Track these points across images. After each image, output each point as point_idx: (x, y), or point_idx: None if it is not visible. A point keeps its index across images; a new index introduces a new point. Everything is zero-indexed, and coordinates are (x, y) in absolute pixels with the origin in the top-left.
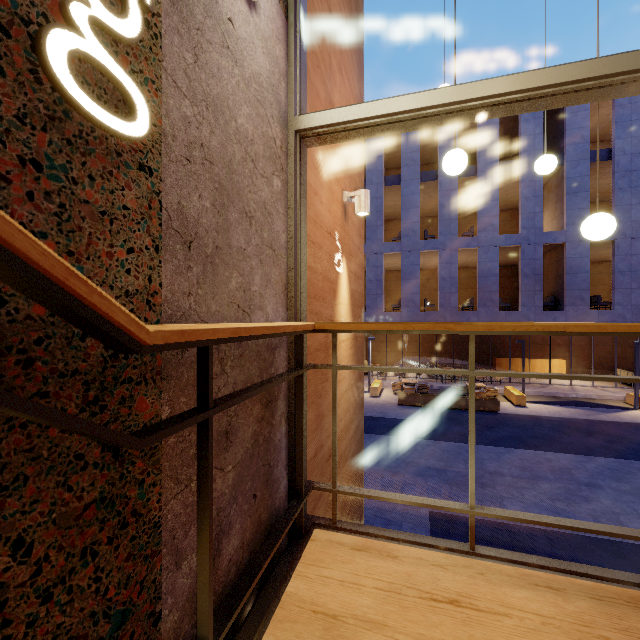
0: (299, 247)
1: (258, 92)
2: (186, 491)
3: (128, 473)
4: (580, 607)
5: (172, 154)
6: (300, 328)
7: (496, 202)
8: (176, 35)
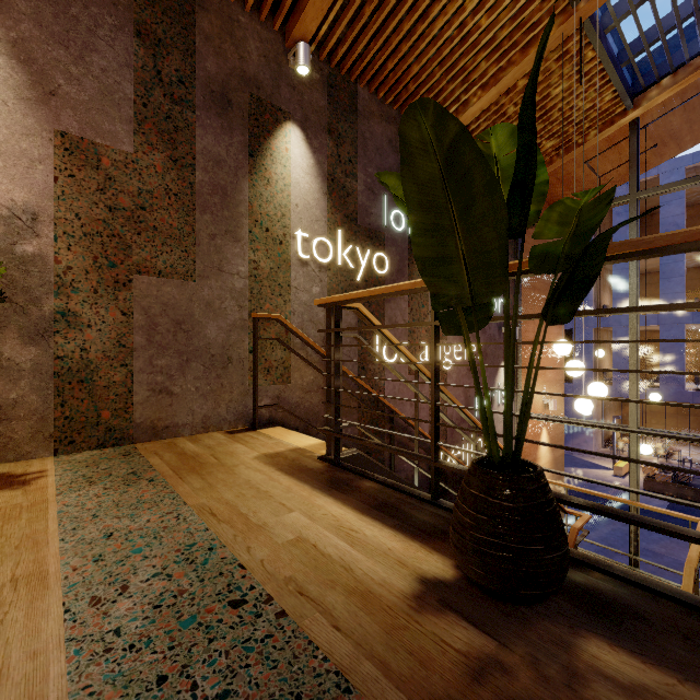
0: None
1: None
2: None
3: None
4: None
5: None
6: None
7: None
8: None
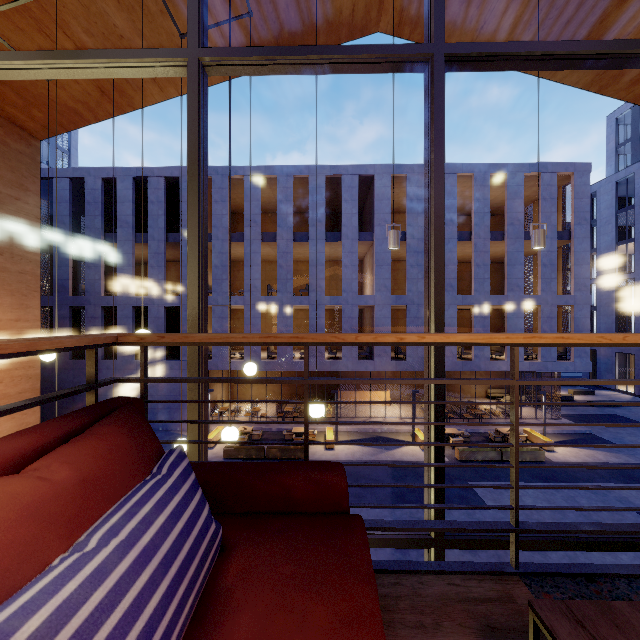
0: None
1: None
2: None
3: None
4: None
5: None
6: None
7: (323, 267)
8: None
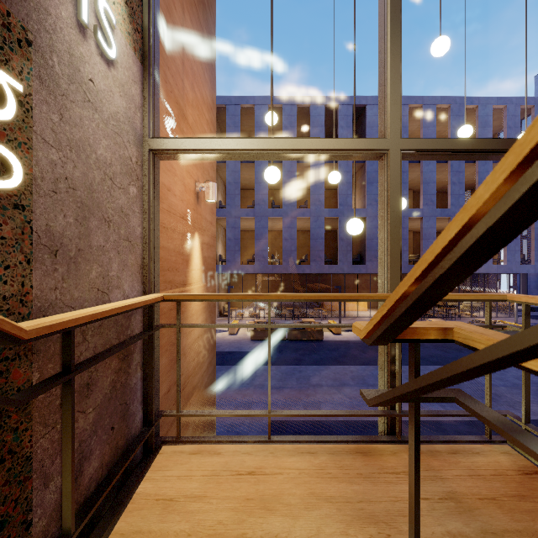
0: (152, 236)
1: (116, 126)
2: (53, 431)
3: (5, 424)
4: (322, 460)
5: (41, 191)
6: (150, 301)
7: (322, 184)
8: (44, 104)
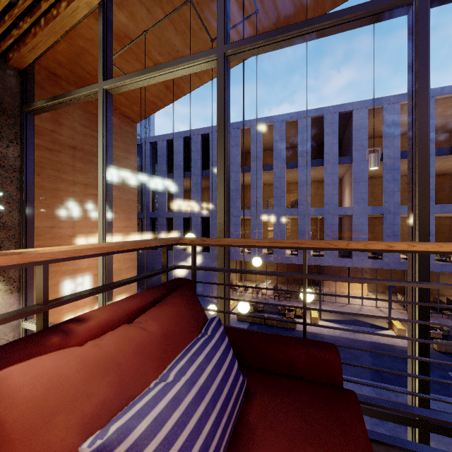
0: None
1: None
2: None
3: None
4: None
5: None
6: None
7: (309, 186)
8: None
